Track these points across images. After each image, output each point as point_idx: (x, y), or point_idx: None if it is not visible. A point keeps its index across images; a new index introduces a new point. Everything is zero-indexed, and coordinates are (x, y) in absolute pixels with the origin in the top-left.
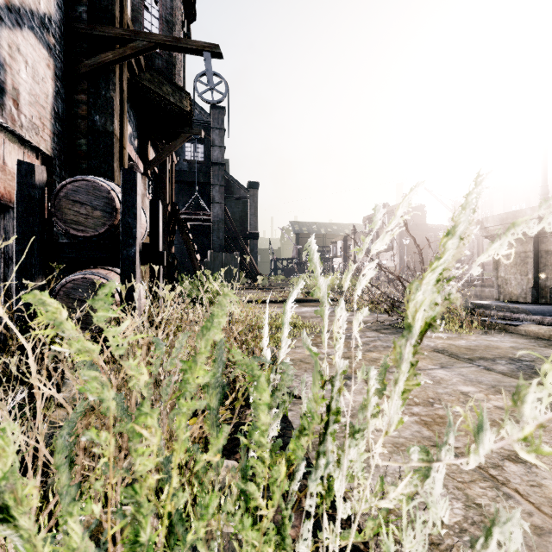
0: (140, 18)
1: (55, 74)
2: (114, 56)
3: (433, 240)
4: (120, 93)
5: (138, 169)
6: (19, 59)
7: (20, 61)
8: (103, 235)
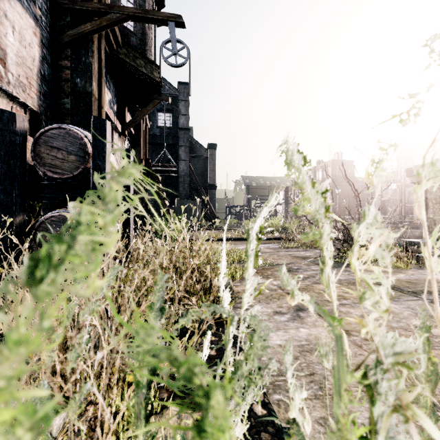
0: (117, 3)
1: (41, 42)
2: (92, 27)
3: (360, 189)
4: (98, 61)
5: (117, 129)
6: (6, 24)
7: (7, 26)
8: (77, 177)
